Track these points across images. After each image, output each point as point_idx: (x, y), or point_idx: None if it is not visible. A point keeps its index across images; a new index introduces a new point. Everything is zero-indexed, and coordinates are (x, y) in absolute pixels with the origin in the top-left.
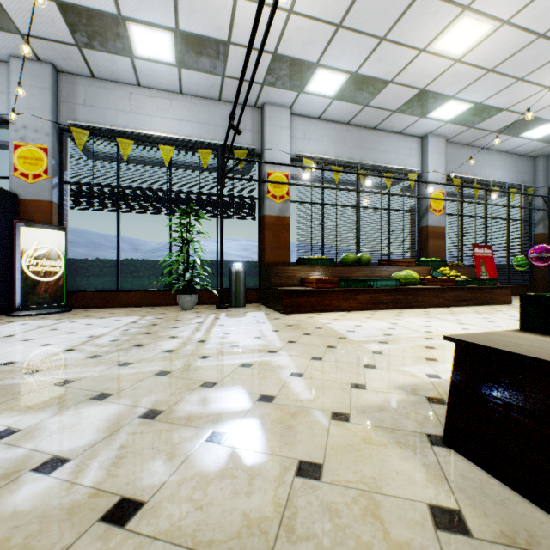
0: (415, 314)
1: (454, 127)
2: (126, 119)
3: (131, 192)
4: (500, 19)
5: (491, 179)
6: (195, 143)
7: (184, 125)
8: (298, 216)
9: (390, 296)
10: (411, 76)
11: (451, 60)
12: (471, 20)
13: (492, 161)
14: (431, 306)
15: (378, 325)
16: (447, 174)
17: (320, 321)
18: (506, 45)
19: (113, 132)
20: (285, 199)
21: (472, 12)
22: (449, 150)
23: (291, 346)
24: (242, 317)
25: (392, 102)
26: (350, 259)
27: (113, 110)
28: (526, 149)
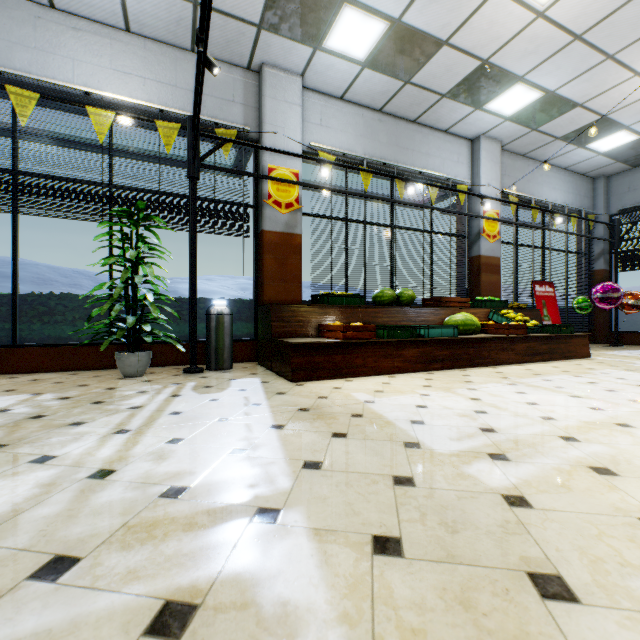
0: (490, 379)
1: (513, 128)
2: (29, 58)
3: (35, 180)
4: None
5: (550, 200)
6: (153, 114)
7: (133, 83)
8: (313, 234)
9: (447, 349)
10: (474, 36)
11: (532, 12)
12: None
13: (551, 178)
14: (499, 363)
15: (453, 403)
16: (502, 190)
17: (354, 398)
18: None
19: (3, 78)
20: (294, 209)
21: None
22: (503, 161)
23: (313, 485)
24: (222, 391)
25: (442, 80)
26: (386, 297)
27: (3, 41)
28: (588, 166)
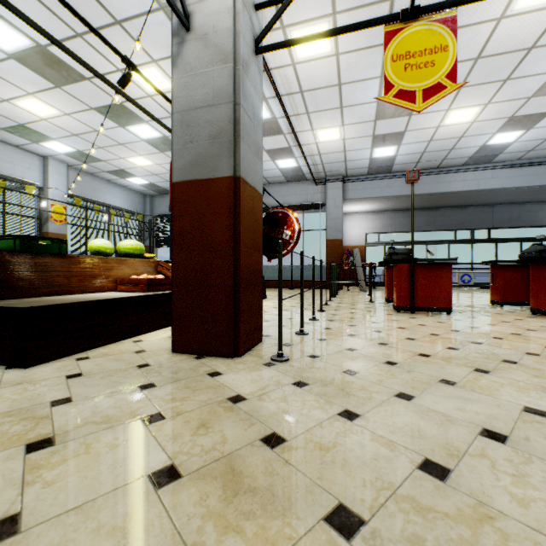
0: None
1: (71, 159)
2: None
3: None
4: (63, 111)
5: (113, 203)
6: None
7: None
8: None
9: None
10: (5, 112)
11: (39, 117)
12: (40, 102)
13: (114, 190)
14: None
15: None
16: (70, 192)
17: None
18: (77, 126)
19: None
20: None
21: (38, 98)
22: (73, 174)
23: None
24: None
25: None
26: None
27: None
28: (136, 188)
